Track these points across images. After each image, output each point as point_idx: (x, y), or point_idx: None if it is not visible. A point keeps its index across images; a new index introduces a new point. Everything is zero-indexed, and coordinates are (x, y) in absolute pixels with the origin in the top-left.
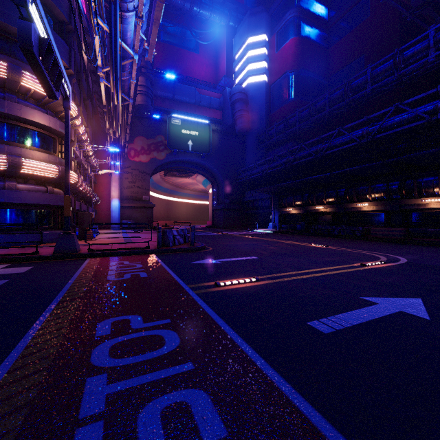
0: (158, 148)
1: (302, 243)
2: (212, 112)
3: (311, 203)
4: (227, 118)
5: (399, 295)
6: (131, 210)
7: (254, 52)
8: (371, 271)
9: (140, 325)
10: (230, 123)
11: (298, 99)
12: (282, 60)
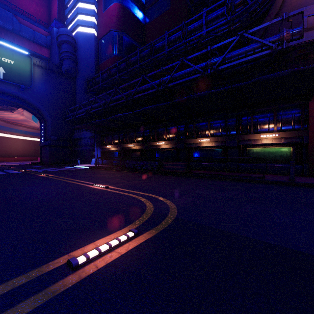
0: None
1: (89, 182)
2: (37, 47)
3: (125, 141)
4: (54, 57)
5: None
6: None
7: (84, 5)
8: None
9: None
10: (57, 62)
11: (121, 55)
12: (108, 19)
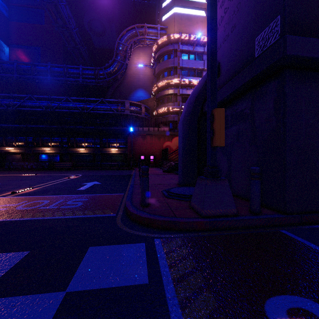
0: None
1: (12, 174)
2: None
3: None
4: None
5: (91, 182)
6: None
7: None
8: (75, 179)
9: (16, 204)
10: None
11: None
12: None
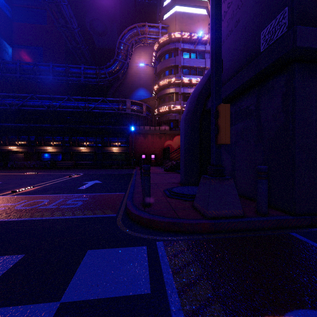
0: None
1: (14, 173)
2: None
3: (3, 143)
4: None
5: (92, 181)
6: None
7: None
8: (76, 178)
9: (16, 203)
10: None
11: None
12: None
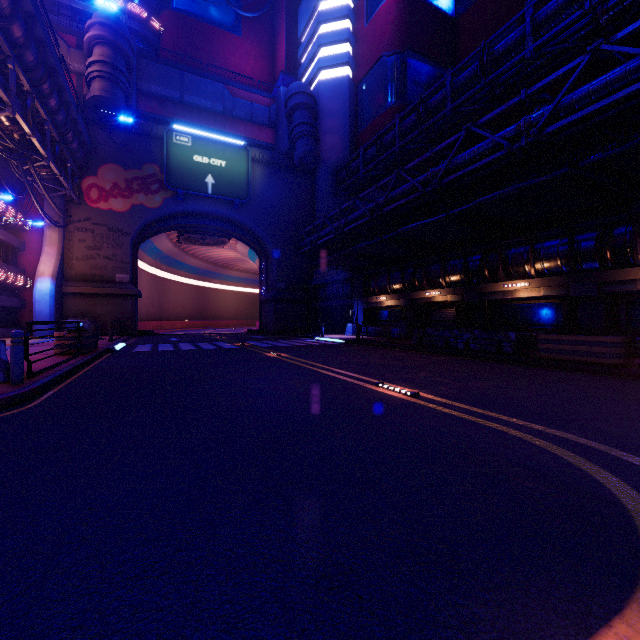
0: (147, 186)
1: (364, 375)
2: (255, 130)
3: (418, 285)
4: (281, 140)
5: None
6: (91, 299)
7: (330, 27)
8: None
9: None
10: (285, 148)
11: (402, 103)
12: (376, 35)
